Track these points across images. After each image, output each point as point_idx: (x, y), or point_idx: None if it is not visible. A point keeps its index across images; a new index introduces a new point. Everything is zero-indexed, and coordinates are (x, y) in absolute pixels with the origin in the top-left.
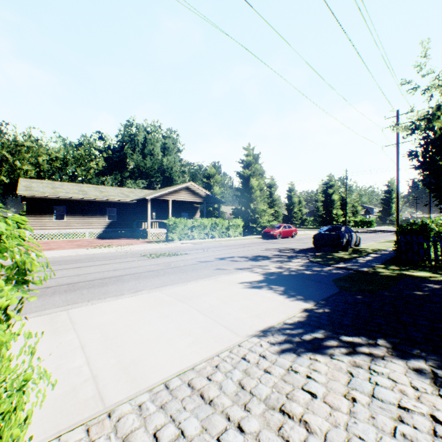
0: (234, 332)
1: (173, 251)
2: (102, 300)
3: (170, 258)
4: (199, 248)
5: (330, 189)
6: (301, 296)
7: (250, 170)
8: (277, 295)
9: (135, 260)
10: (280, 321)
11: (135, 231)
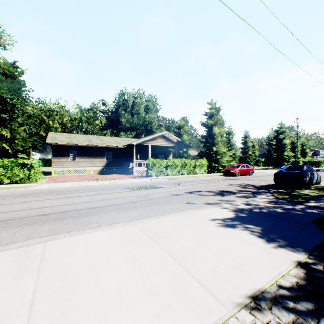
0: (214, 296)
1: (150, 184)
2: (80, 232)
3: (147, 191)
4: (172, 183)
5: (281, 135)
6: (284, 241)
7: (212, 120)
8: (256, 239)
9: (120, 191)
10: (272, 281)
11: (124, 168)
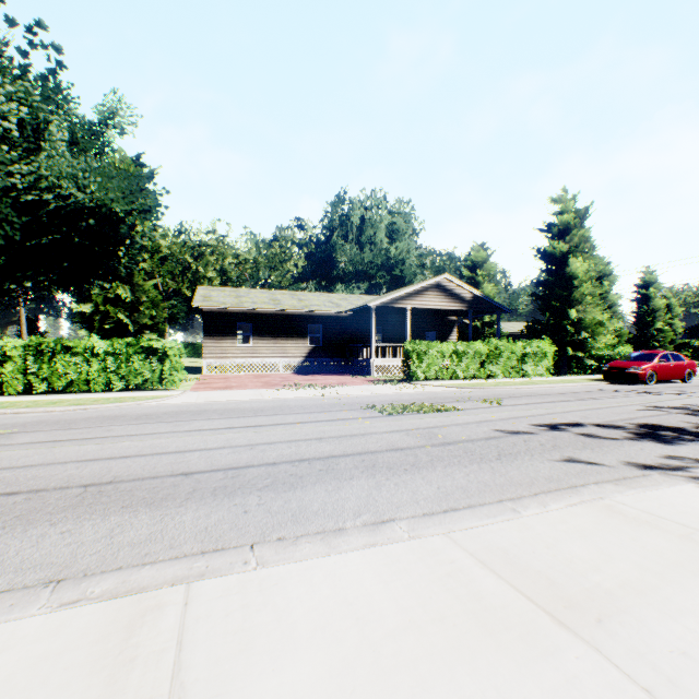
0: None
1: (424, 400)
2: (286, 551)
3: (425, 417)
4: (478, 398)
5: None
6: None
7: (566, 242)
8: None
9: (356, 416)
10: None
11: (348, 362)
